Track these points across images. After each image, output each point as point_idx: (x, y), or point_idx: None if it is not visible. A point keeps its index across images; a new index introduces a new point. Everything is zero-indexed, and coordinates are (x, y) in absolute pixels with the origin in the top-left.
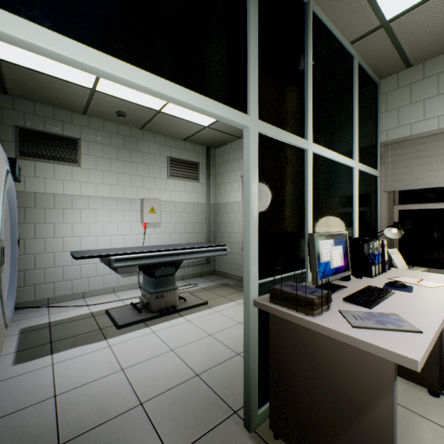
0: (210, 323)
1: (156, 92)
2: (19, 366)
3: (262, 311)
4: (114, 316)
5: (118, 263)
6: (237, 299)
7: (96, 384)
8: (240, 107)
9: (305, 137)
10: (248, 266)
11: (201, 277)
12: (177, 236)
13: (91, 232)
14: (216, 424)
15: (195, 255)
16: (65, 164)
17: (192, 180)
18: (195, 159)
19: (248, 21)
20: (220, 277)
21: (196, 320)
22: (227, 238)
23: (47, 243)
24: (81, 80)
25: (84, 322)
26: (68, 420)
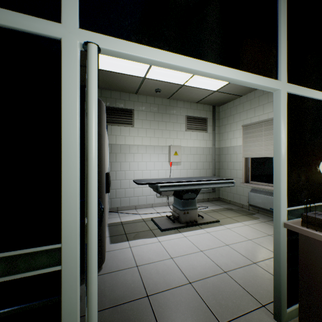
0: (225, 236)
1: (219, 76)
2: (113, 245)
3: (288, 232)
4: (157, 223)
5: (162, 189)
6: (242, 221)
7: (158, 264)
8: (272, 76)
9: None
10: (278, 196)
11: (208, 201)
12: (191, 171)
13: (139, 168)
14: (249, 310)
15: (211, 186)
16: (126, 126)
17: (202, 130)
18: (204, 116)
19: (278, 8)
20: (223, 203)
21: (213, 233)
22: (229, 173)
23: (117, 174)
24: (138, 73)
25: (140, 224)
26: (148, 282)
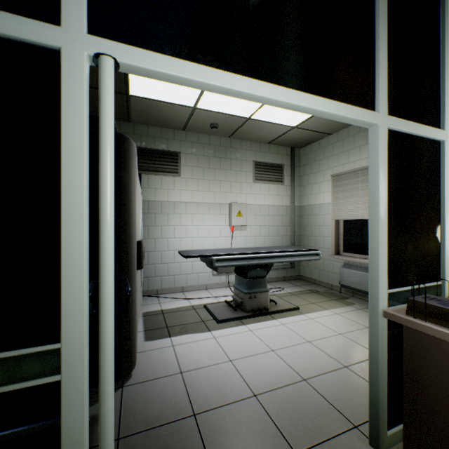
0: (306, 330)
1: (292, 105)
2: (149, 343)
3: (390, 323)
4: (212, 311)
5: (218, 263)
6: (331, 308)
7: (211, 369)
8: (367, 105)
9: (440, 127)
10: (375, 274)
11: (285, 281)
12: (261, 239)
13: (188, 234)
14: (336, 433)
15: (287, 259)
16: (169, 175)
17: (276, 182)
18: (279, 162)
19: (375, 11)
20: (306, 283)
21: (290, 325)
22: (313, 242)
23: (156, 243)
24: (186, 101)
25: (188, 313)
26: (196, 395)
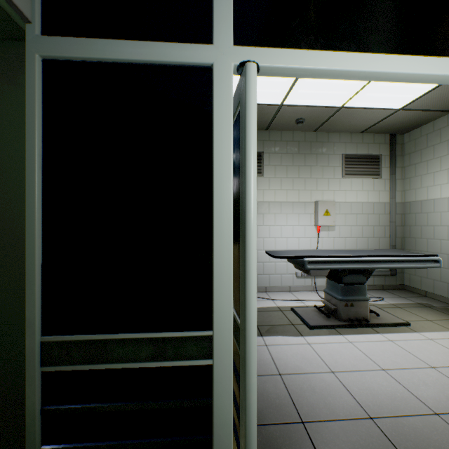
0: (425, 352)
1: None
2: None
3: None
4: (301, 315)
5: (310, 265)
6: None
7: (311, 377)
8: None
9: None
10: None
11: (383, 290)
12: (352, 240)
13: (271, 234)
14: None
15: (393, 265)
16: None
17: (371, 176)
18: (374, 152)
19: None
20: (413, 295)
21: (401, 343)
22: (424, 245)
23: None
24: (273, 100)
25: (275, 314)
26: (300, 401)
